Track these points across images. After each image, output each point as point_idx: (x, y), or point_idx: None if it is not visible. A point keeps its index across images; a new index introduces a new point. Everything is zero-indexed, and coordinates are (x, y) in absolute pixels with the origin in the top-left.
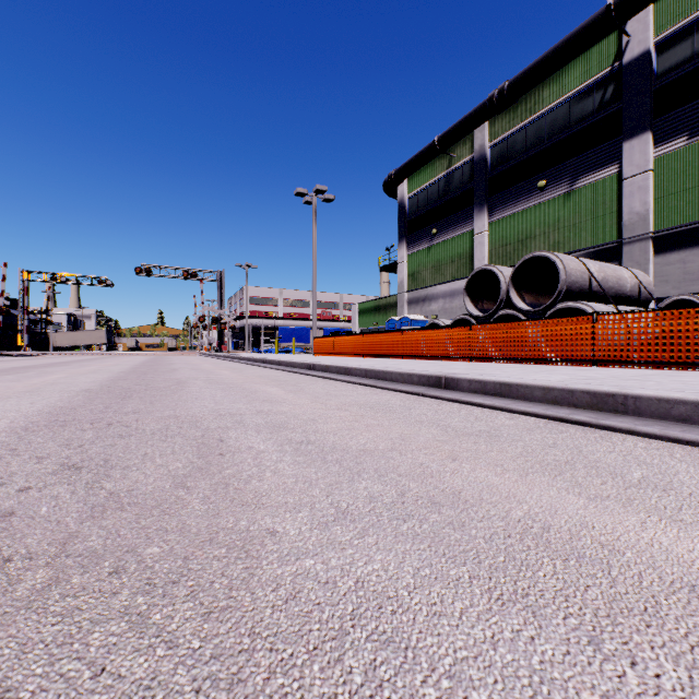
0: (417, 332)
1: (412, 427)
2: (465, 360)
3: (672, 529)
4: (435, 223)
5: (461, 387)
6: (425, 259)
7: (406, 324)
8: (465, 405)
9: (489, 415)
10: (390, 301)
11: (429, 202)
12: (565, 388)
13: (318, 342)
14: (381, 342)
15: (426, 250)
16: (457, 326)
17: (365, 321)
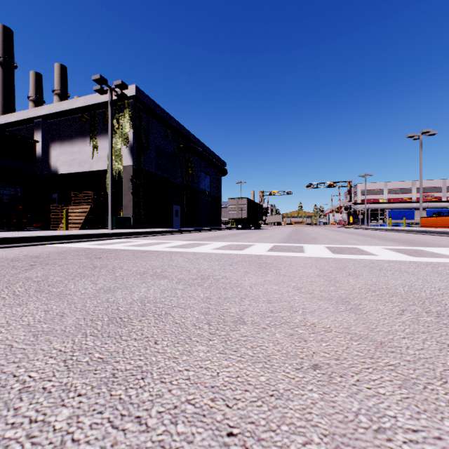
0: None
1: None
2: None
3: None
4: None
5: None
6: None
7: None
8: None
9: None
10: None
11: None
12: None
13: (423, 220)
14: None
15: None
16: None
17: None
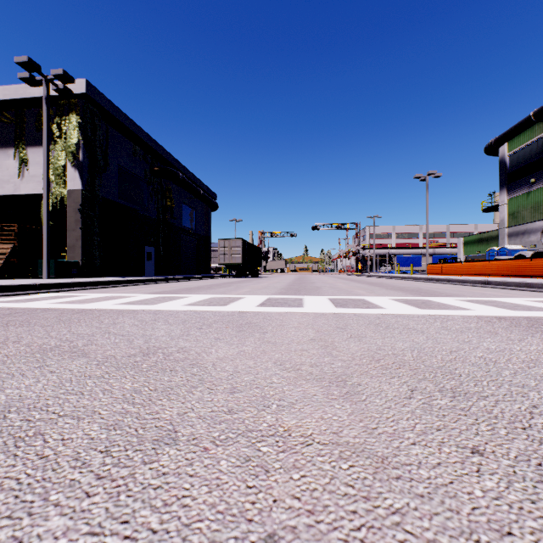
0: (498, 261)
1: (463, 289)
2: (528, 277)
3: (489, 292)
4: (533, 173)
5: (492, 284)
6: (524, 202)
7: (504, 253)
8: (488, 288)
9: (491, 289)
10: (491, 235)
11: (528, 157)
12: (518, 282)
13: (430, 267)
14: (474, 267)
15: (525, 195)
16: (522, 258)
17: (468, 250)
